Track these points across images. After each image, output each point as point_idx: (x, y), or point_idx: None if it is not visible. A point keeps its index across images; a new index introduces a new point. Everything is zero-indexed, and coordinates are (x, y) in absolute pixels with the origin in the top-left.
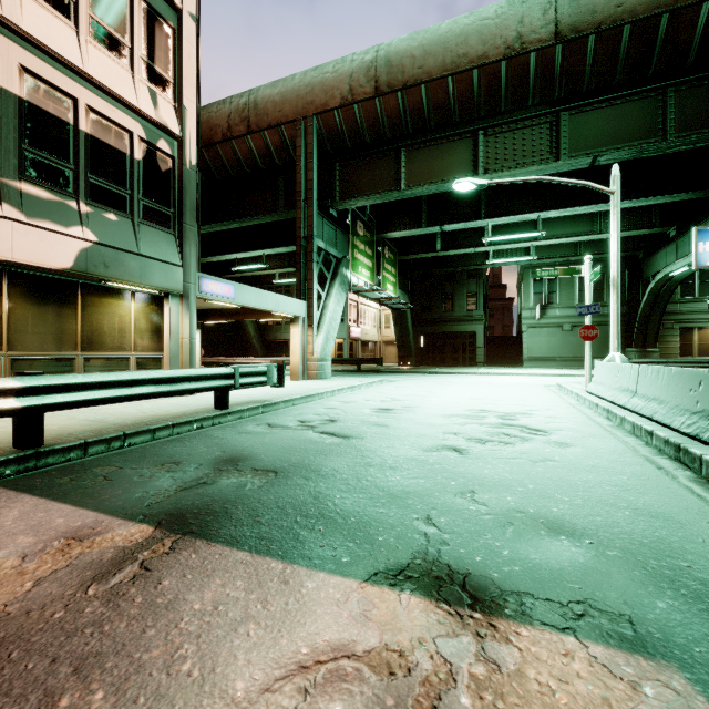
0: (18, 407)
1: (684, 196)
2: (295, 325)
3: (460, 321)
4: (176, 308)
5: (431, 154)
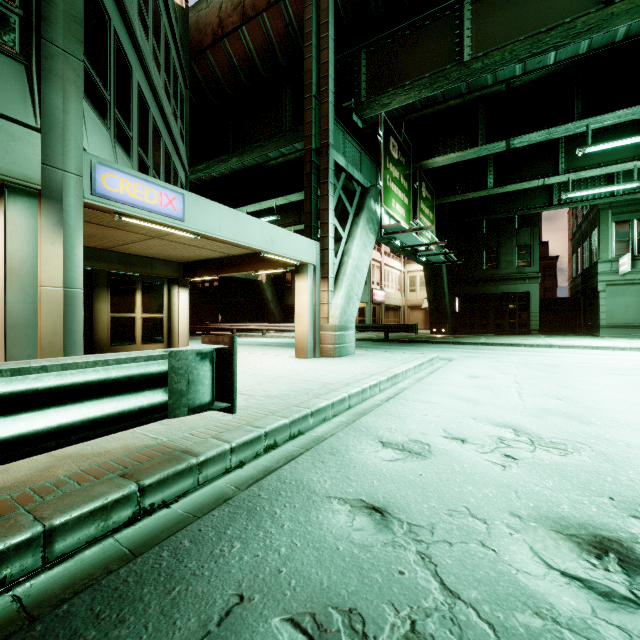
0: None
1: None
2: (301, 276)
3: (507, 280)
4: (27, 220)
5: None
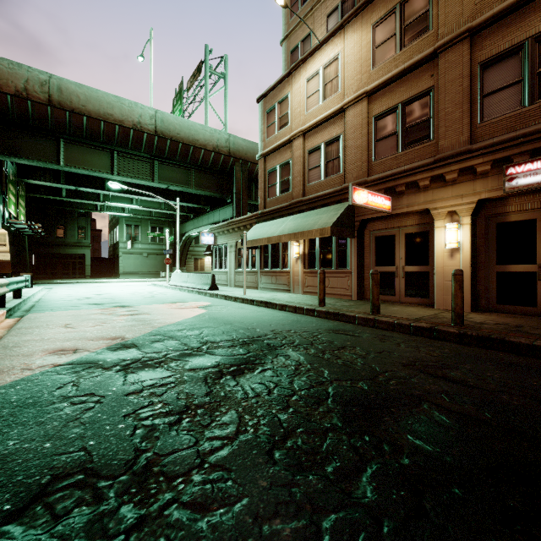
0: (9, 290)
1: (196, 206)
2: None
3: (72, 246)
4: None
5: (84, 151)
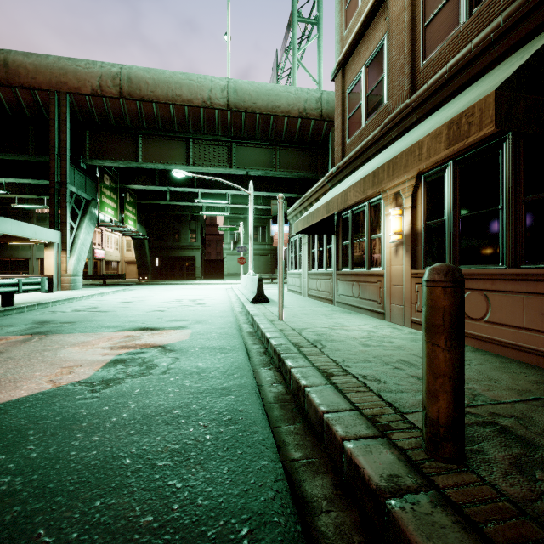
0: None
1: (290, 195)
2: (49, 249)
3: (185, 249)
4: None
5: (160, 144)
